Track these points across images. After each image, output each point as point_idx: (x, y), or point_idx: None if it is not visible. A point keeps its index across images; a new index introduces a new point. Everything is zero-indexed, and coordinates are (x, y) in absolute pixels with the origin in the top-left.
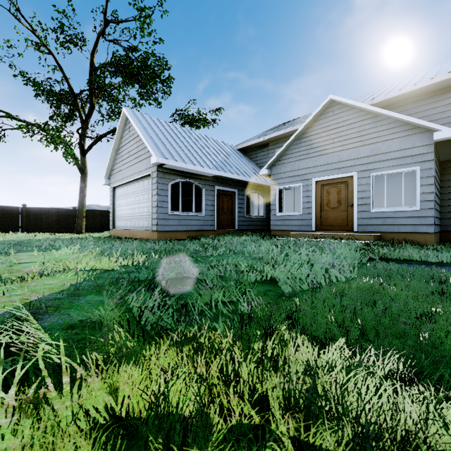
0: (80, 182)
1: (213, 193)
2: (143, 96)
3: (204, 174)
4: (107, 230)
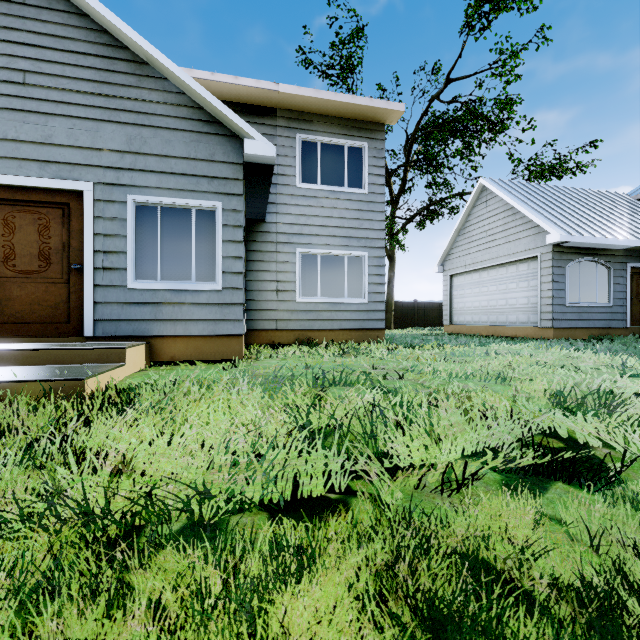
0: (389, 271)
1: (624, 273)
2: (463, 154)
3: (611, 247)
4: (408, 326)
